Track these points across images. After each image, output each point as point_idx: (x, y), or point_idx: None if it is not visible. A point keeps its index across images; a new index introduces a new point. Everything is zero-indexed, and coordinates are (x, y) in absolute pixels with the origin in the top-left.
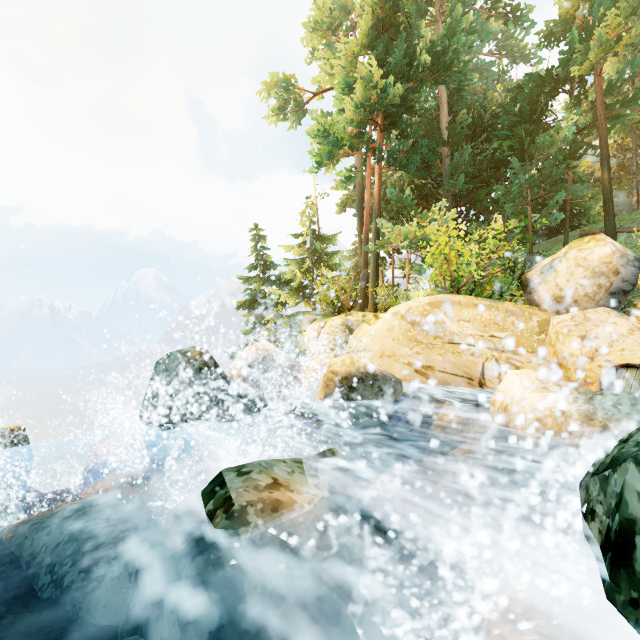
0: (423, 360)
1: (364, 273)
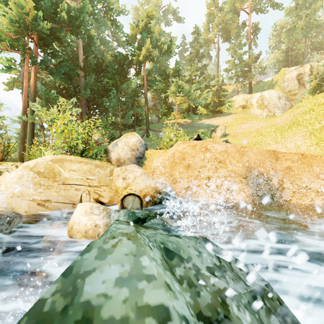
0: (44, 196)
1: (23, 134)
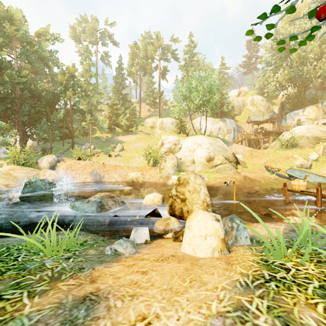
0: (7, 182)
1: None
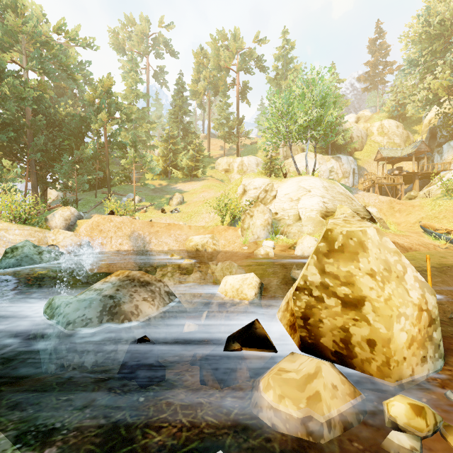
0: None
1: None
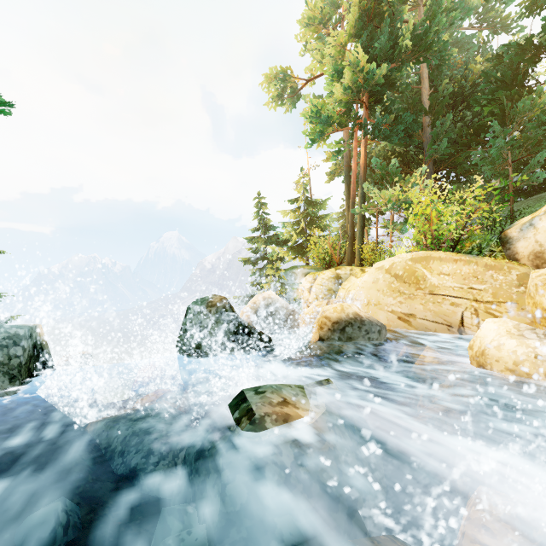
0: (405, 309)
1: (351, 232)
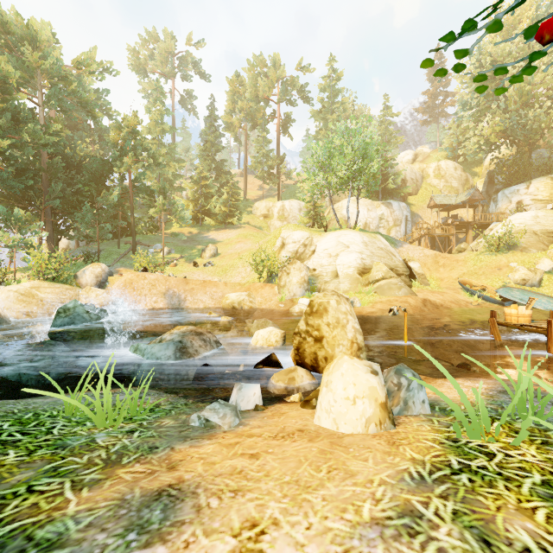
0: (28, 309)
1: None
